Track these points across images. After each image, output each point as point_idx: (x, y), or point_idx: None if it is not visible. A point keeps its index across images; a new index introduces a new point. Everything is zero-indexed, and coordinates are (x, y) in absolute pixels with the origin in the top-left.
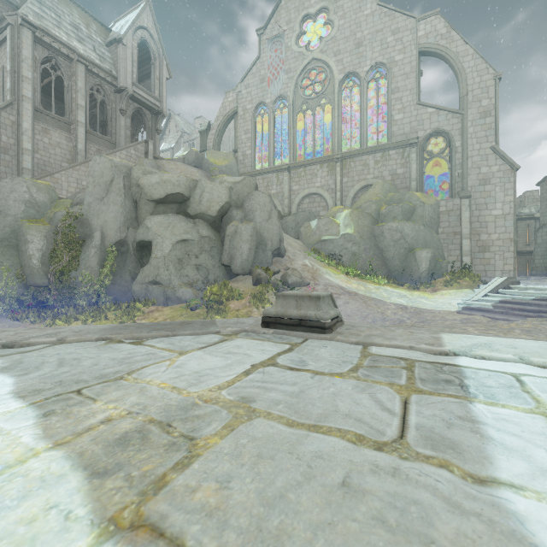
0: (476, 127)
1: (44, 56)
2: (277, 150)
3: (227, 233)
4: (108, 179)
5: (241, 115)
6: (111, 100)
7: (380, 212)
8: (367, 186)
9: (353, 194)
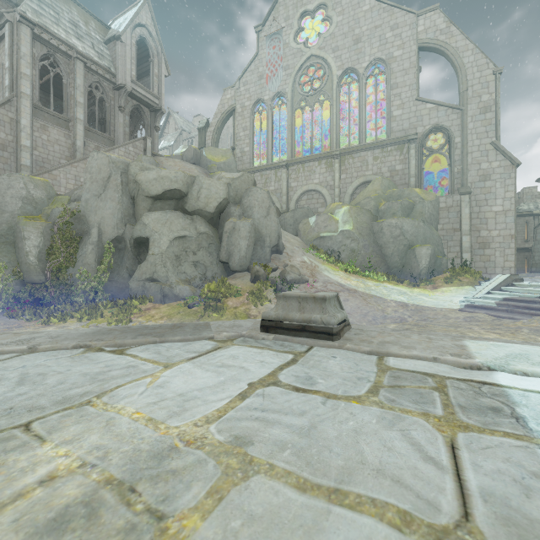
0: (476, 123)
1: (42, 53)
2: (275, 148)
3: (225, 230)
4: (105, 176)
5: (239, 112)
6: (110, 97)
7: (379, 208)
8: (365, 183)
9: (351, 190)
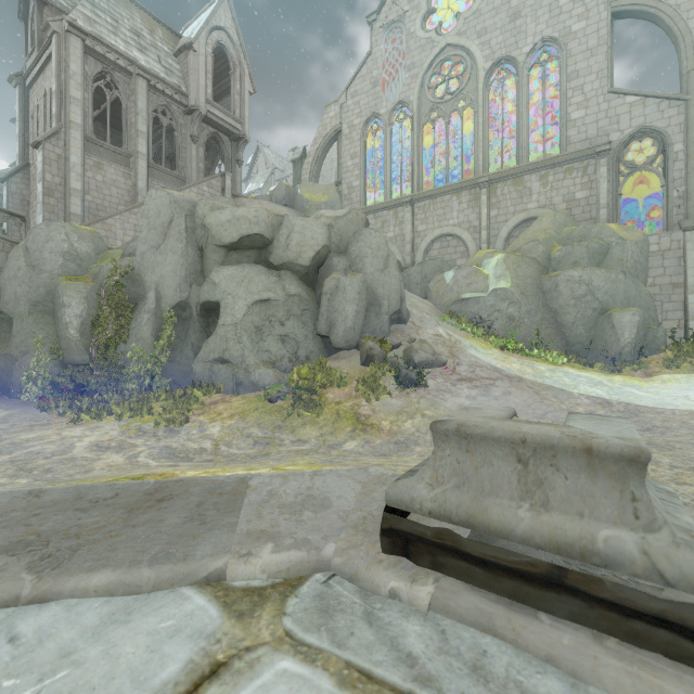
0: None
1: (96, 72)
2: (394, 182)
3: (325, 290)
4: (165, 220)
5: (346, 135)
6: (180, 124)
7: (552, 256)
8: (527, 220)
9: (506, 232)
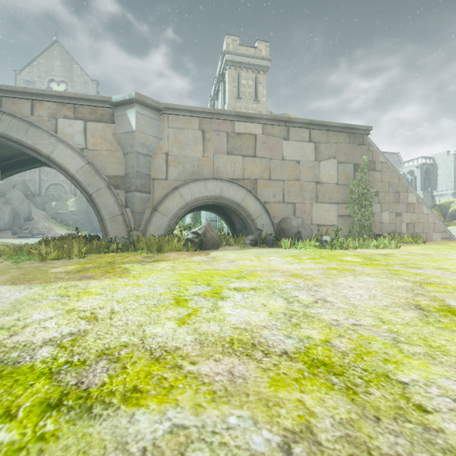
0: None
1: None
2: None
3: None
4: None
5: None
6: None
7: None
8: None
9: None
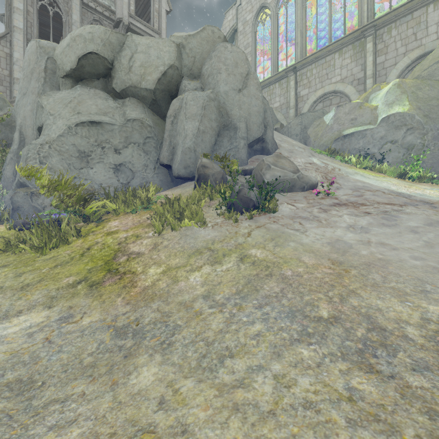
0: None
1: None
2: None
3: (169, 113)
4: (33, 66)
5: (241, 31)
6: None
7: None
8: (422, 57)
9: (395, 76)
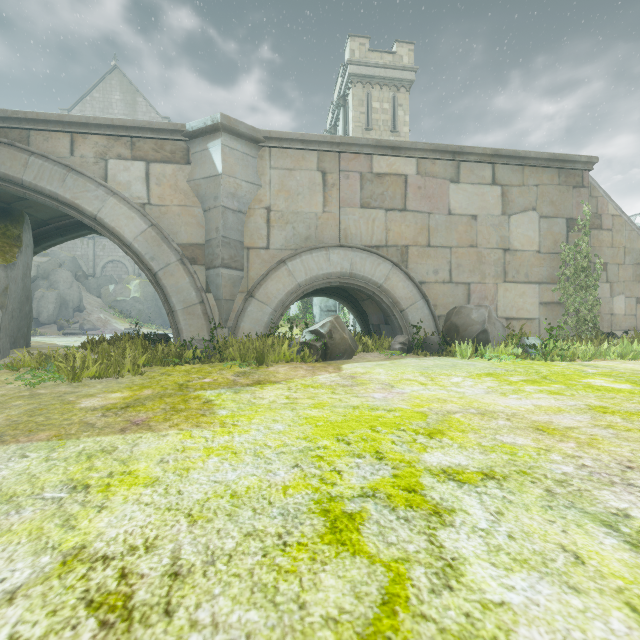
0: None
1: None
2: None
3: (36, 297)
4: None
5: None
6: None
7: None
8: None
9: None
